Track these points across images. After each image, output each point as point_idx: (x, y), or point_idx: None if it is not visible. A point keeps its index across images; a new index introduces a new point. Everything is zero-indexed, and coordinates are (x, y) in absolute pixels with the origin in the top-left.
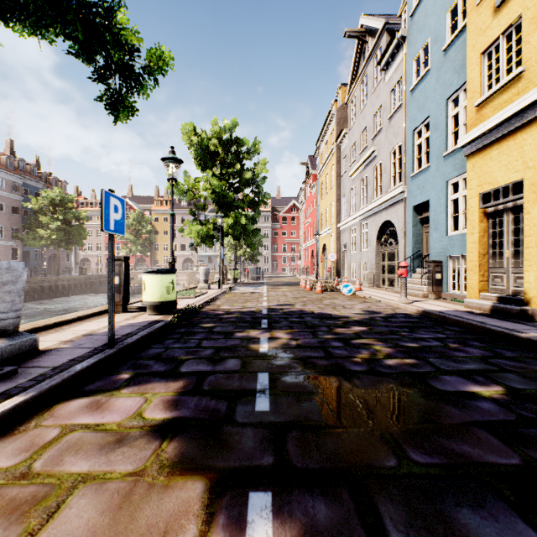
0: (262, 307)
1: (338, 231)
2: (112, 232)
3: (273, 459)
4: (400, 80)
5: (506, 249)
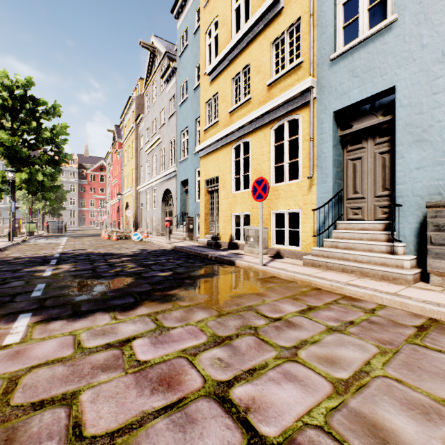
0: (55, 252)
1: (138, 192)
2: None
3: (37, 306)
4: (175, 95)
5: (215, 211)
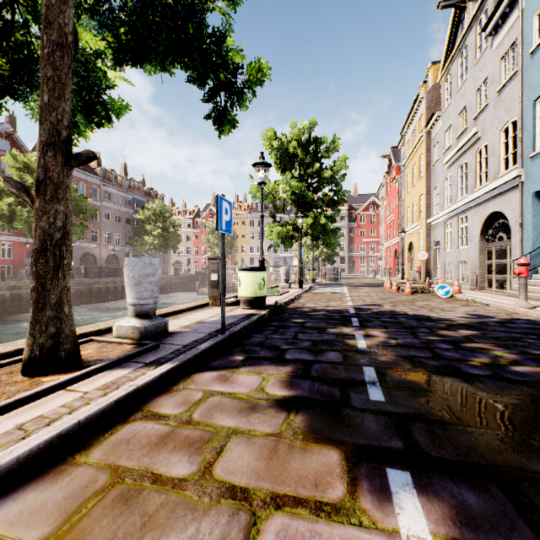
0: (347, 306)
1: (428, 227)
2: (223, 231)
3: (402, 444)
4: (514, 44)
5: None
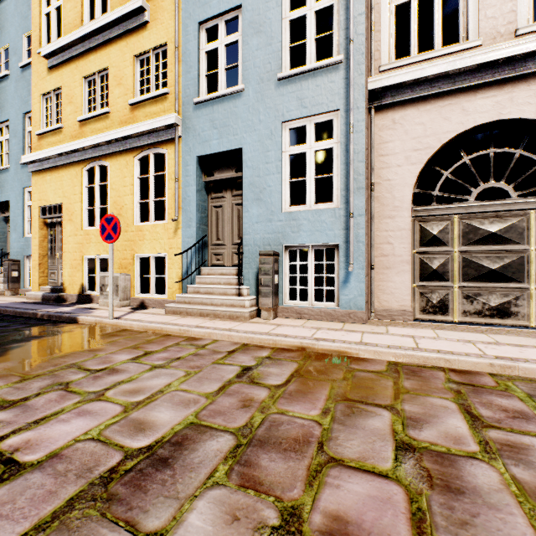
0: None
1: None
2: None
3: None
4: None
5: (58, 252)
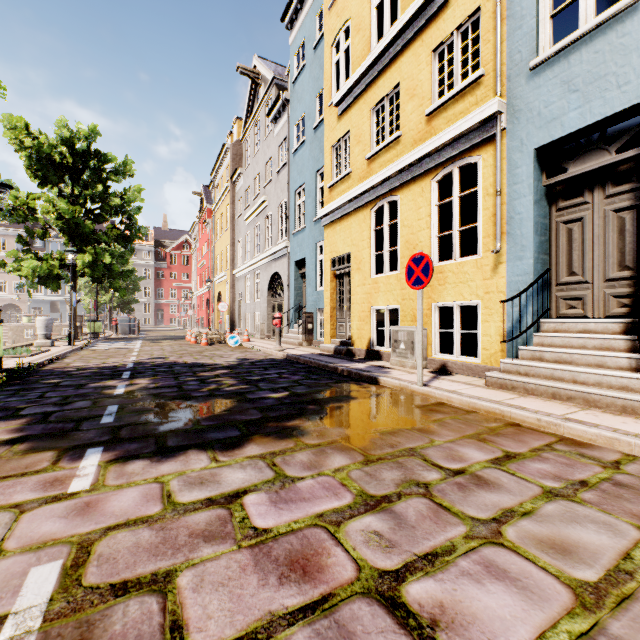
0: (128, 362)
1: (234, 278)
2: None
3: (109, 438)
4: (286, 139)
5: (345, 304)
